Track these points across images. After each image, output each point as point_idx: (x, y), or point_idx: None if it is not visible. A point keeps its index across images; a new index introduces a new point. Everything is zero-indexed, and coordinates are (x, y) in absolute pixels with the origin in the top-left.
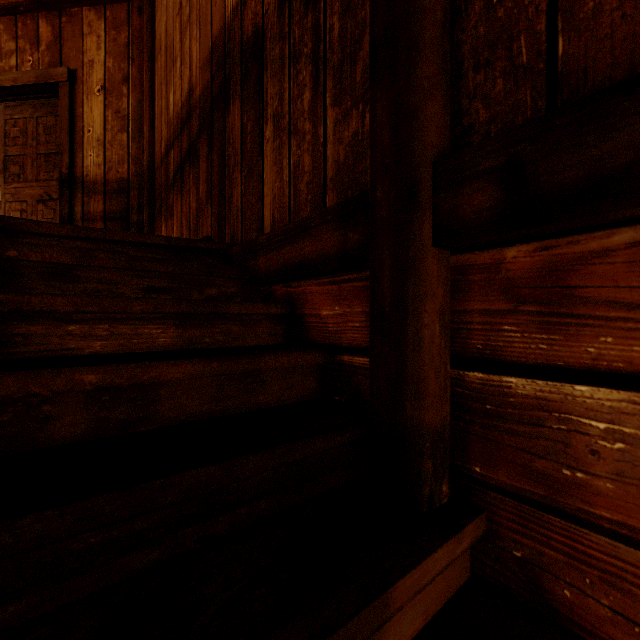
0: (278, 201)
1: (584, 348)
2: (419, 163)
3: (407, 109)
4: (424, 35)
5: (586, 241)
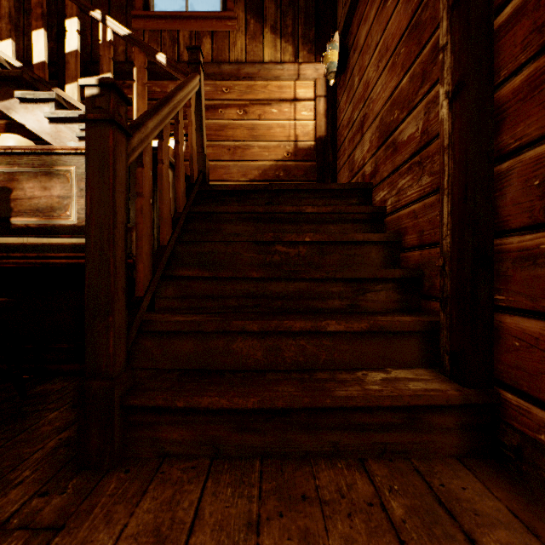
0: (17, 53)
1: None
2: None
3: None
4: None
5: None
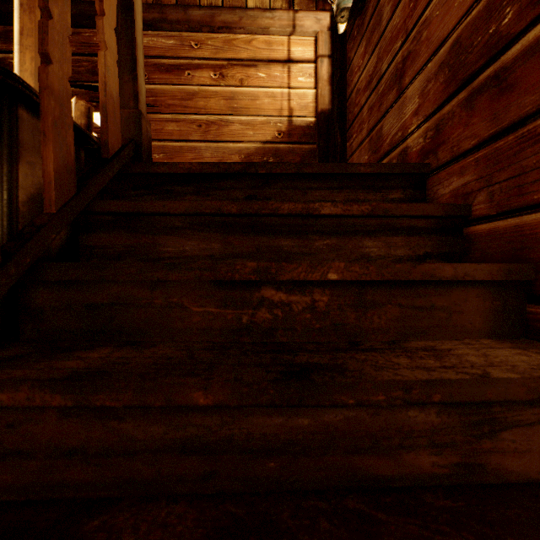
0: None
1: (12, 48)
2: None
3: None
4: None
5: (12, 28)
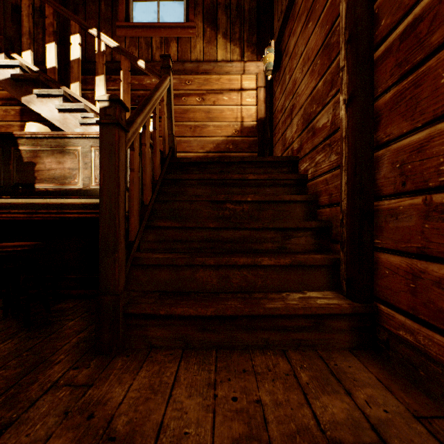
0: None
1: (88, 87)
2: (69, 60)
3: (67, 52)
4: (70, 44)
5: (89, 77)
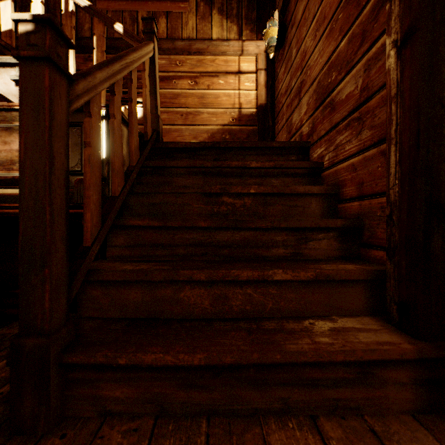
0: None
1: None
2: None
3: None
4: None
5: None
